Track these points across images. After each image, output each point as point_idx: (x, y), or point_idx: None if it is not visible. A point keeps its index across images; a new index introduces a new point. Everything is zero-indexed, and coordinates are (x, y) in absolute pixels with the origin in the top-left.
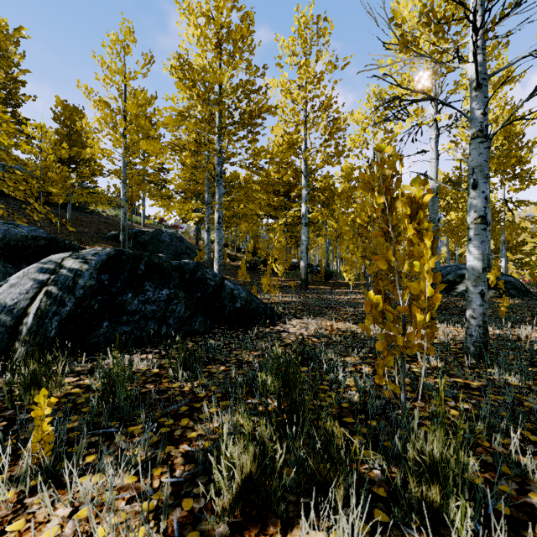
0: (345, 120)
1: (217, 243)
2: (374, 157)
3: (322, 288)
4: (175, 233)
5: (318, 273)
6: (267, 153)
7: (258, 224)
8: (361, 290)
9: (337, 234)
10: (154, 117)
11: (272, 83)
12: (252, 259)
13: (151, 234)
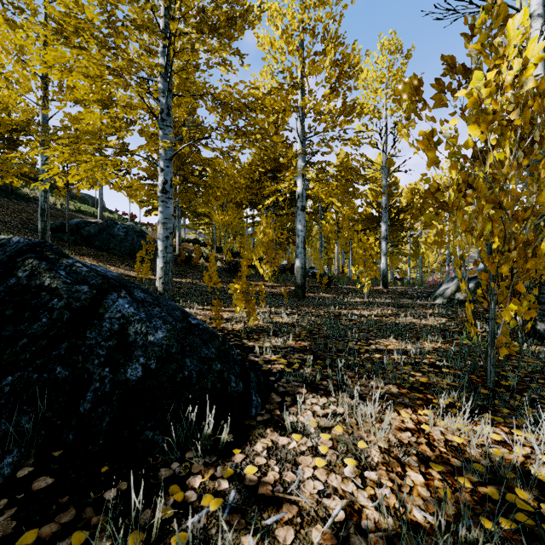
0: (358, 62)
1: (162, 225)
2: (387, 128)
3: (324, 296)
4: (134, 226)
5: (317, 277)
6: (246, 85)
7: (239, 216)
8: (378, 300)
9: (338, 228)
10: (52, 7)
11: (255, 6)
12: (233, 260)
13: (99, 226)
